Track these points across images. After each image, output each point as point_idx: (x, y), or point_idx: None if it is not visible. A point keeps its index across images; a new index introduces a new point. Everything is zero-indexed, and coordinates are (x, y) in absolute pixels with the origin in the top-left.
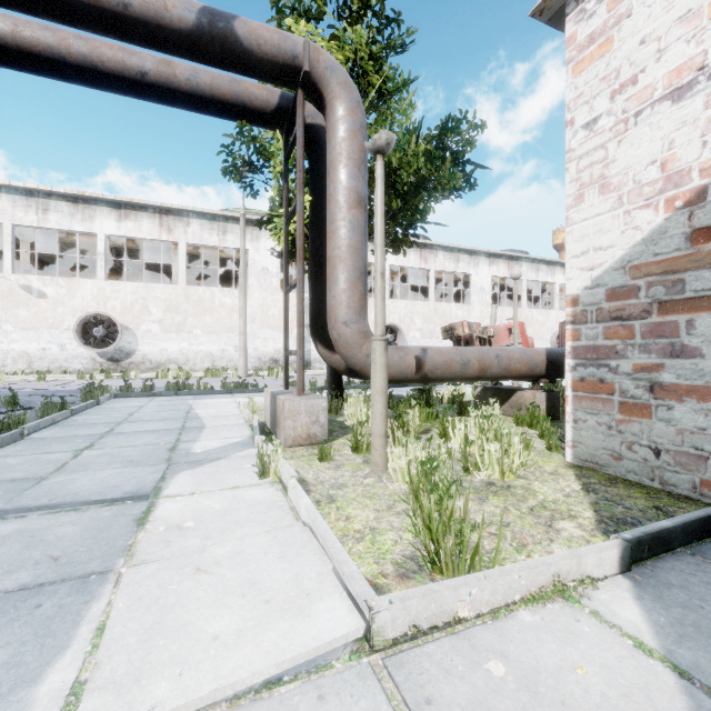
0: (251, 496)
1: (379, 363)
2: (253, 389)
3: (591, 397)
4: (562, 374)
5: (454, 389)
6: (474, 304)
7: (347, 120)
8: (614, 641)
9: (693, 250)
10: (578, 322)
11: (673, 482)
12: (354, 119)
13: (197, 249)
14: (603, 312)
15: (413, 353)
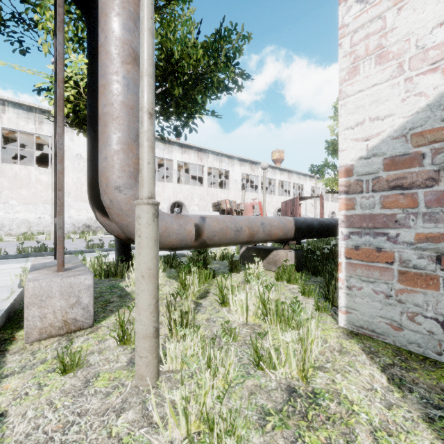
0: None
1: (145, 236)
2: (52, 252)
3: (367, 265)
4: (303, 237)
5: (224, 248)
6: (231, 190)
7: None
8: None
9: None
10: (352, 192)
11: None
12: None
13: (15, 134)
14: (381, 181)
15: (193, 221)
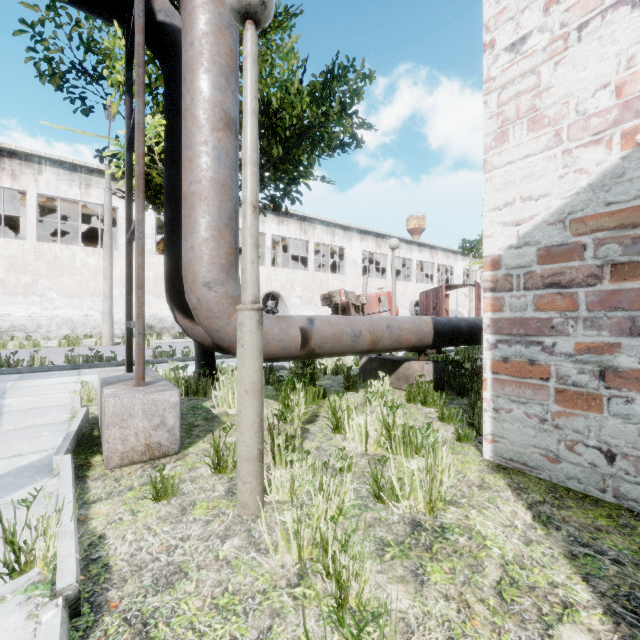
0: None
1: (249, 346)
2: (109, 362)
3: (518, 381)
4: (446, 344)
5: (338, 359)
6: (348, 275)
7: (209, 9)
8: None
9: None
10: (500, 289)
11: (634, 497)
12: (220, 10)
13: (54, 202)
14: (534, 277)
15: (298, 324)
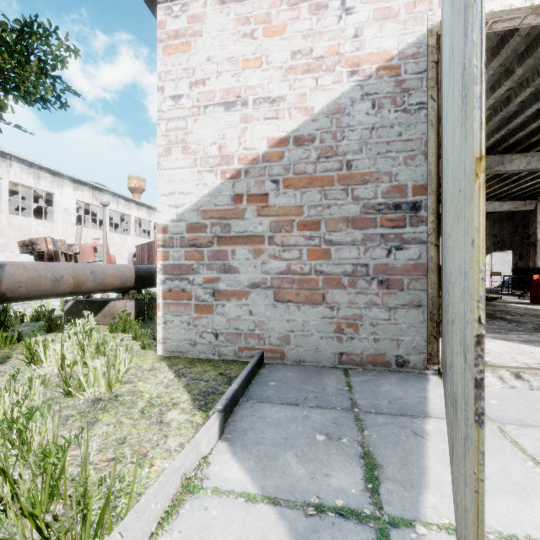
0: None
1: None
2: None
3: (177, 303)
4: (147, 286)
5: (40, 305)
6: (59, 223)
7: None
8: (234, 508)
9: (235, 207)
10: (167, 246)
11: (225, 353)
12: None
13: None
14: (185, 240)
15: None
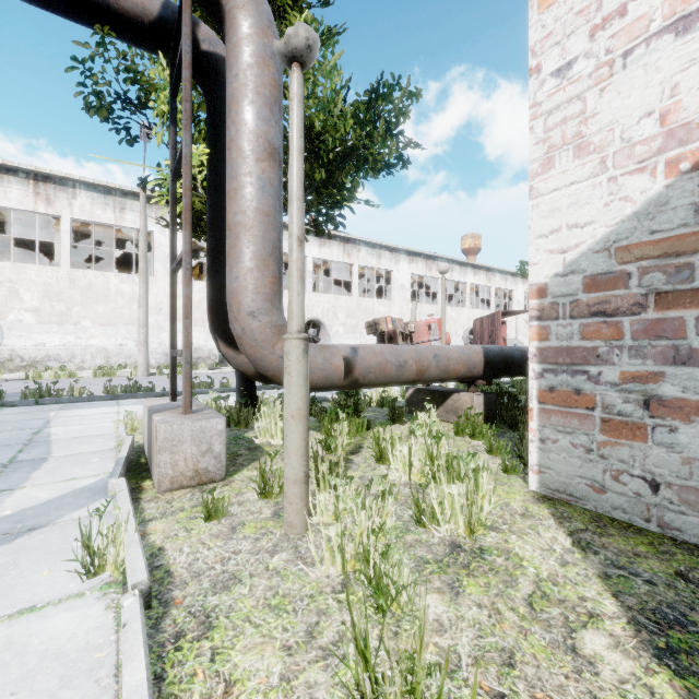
0: (46, 635)
1: (295, 373)
2: (148, 393)
3: (564, 411)
4: (498, 375)
5: (384, 390)
6: (395, 301)
7: (254, 41)
8: None
9: None
10: (546, 318)
11: (678, 526)
12: (265, 41)
13: (87, 227)
14: (580, 305)
15: (341, 354)
